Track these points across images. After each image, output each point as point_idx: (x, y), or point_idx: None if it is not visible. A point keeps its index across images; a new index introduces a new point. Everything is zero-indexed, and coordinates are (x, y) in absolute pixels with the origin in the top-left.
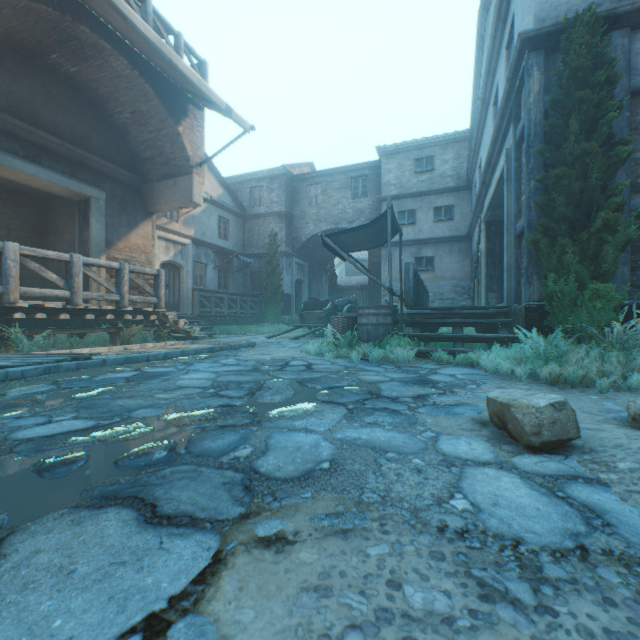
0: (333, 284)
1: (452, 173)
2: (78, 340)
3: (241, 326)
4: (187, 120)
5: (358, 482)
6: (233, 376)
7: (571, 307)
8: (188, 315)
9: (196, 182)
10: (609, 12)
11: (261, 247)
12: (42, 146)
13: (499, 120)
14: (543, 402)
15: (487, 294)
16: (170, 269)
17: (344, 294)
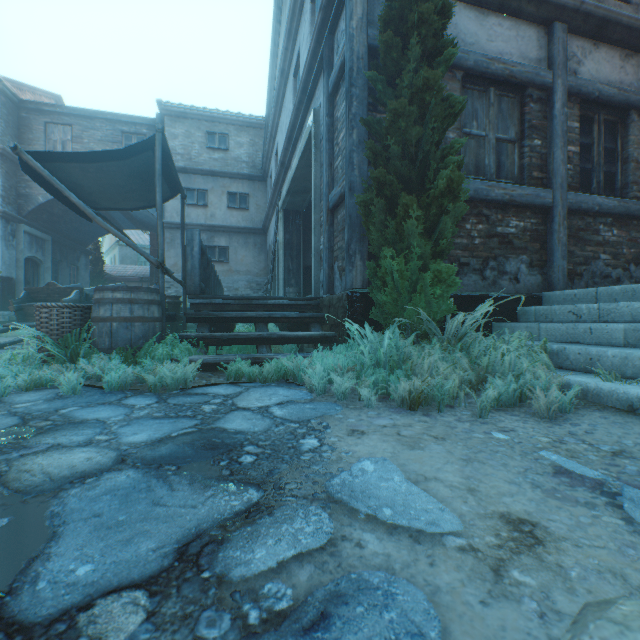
0: (99, 271)
1: (248, 159)
2: None
3: None
4: None
5: None
6: None
7: (410, 293)
8: None
9: None
10: None
11: None
12: None
13: (307, 73)
14: None
15: (286, 288)
16: None
17: None
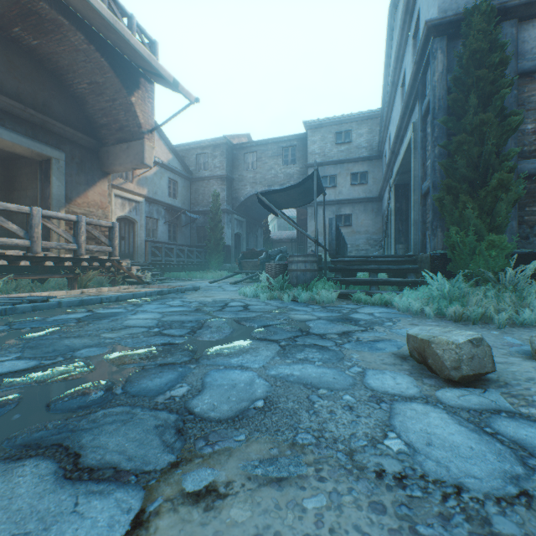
0: (267, 237)
1: (366, 145)
2: (39, 285)
3: (188, 273)
4: (139, 92)
5: (292, 422)
6: (177, 316)
7: (471, 255)
8: (141, 263)
9: (147, 146)
10: (501, 5)
11: (205, 205)
12: (5, 110)
13: (407, 98)
14: (462, 339)
15: (396, 245)
16: (125, 223)
17: (276, 246)
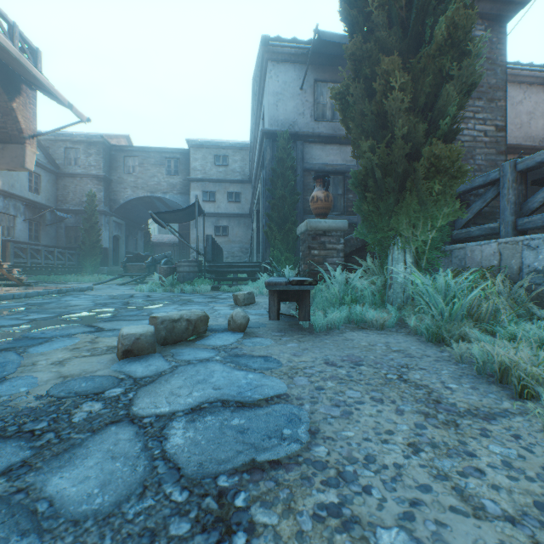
0: (148, 240)
1: (240, 170)
2: None
3: (57, 276)
4: (21, 98)
5: None
6: (105, 300)
7: (279, 263)
8: None
9: (29, 151)
10: (296, 133)
11: (78, 204)
12: None
13: (258, 160)
14: (246, 292)
15: (257, 254)
16: None
17: (157, 249)
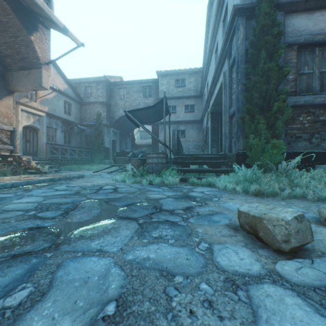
0: (133, 143)
1: (194, 88)
2: None
3: (79, 166)
4: (37, 33)
5: None
6: (57, 199)
7: (261, 153)
8: (42, 159)
9: (44, 74)
10: (276, 1)
11: (92, 121)
12: None
13: (220, 57)
14: (289, 216)
15: (211, 148)
16: (30, 130)
17: (139, 149)
